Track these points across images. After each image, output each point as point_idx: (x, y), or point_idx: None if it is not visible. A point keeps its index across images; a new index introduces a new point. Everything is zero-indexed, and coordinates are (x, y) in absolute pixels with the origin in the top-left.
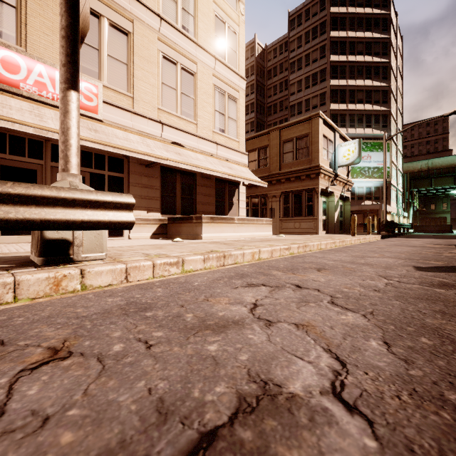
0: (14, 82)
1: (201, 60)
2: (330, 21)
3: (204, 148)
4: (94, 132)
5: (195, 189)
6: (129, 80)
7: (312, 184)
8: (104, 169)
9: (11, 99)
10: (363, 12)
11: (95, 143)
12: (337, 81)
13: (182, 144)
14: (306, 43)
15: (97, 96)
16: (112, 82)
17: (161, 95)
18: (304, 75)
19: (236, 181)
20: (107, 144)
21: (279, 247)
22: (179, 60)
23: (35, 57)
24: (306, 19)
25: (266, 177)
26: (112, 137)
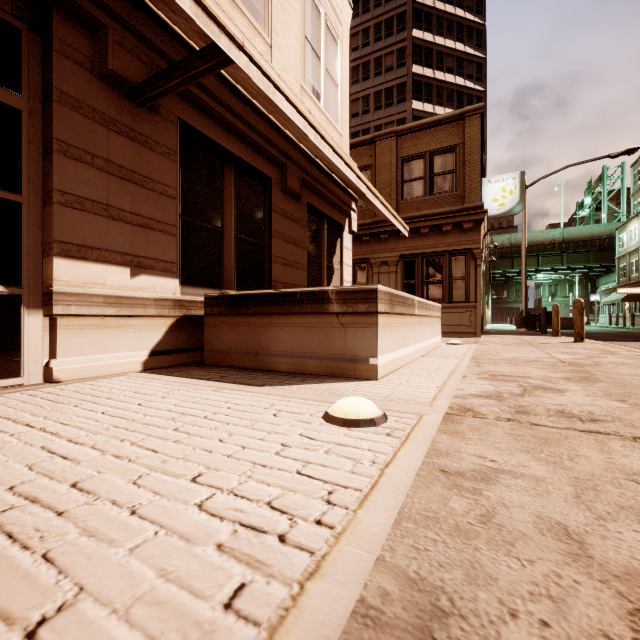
0: None
1: None
2: (412, 13)
3: None
4: None
5: (268, 220)
6: None
7: (465, 242)
8: None
9: None
10: (453, 13)
11: None
12: (421, 105)
13: None
14: (375, 41)
15: None
16: None
17: None
18: (373, 88)
19: (340, 220)
20: None
21: None
22: None
23: None
24: (375, 4)
25: (367, 225)
26: None
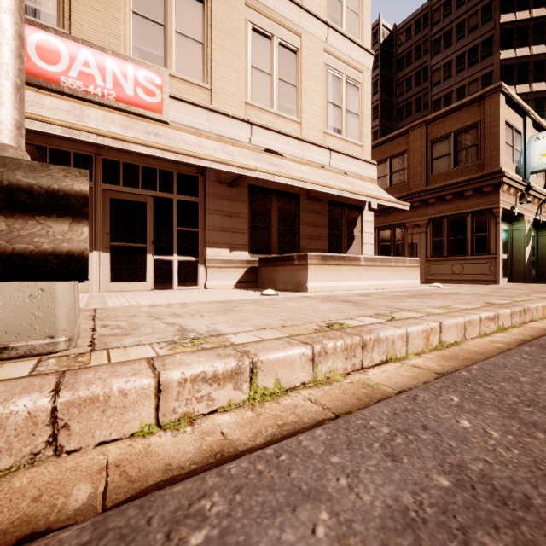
0: (53, 75)
1: (306, 31)
2: None
3: (312, 157)
4: (153, 136)
5: (298, 216)
6: (205, 65)
7: (486, 203)
8: (172, 191)
9: (48, 98)
10: None
11: (149, 147)
12: (512, 52)
13: (279, 153)
14: (458, 7)
15: (162, 89)
16: (183, 69)
17: (249, 83)
18: (455, 53)
19: (359, 204)
20: (167, 149)
21: (478, 316)
22: (276, 32)
23: (79, 40)
24: None
25: (402, 197)
26: (178, 143)
